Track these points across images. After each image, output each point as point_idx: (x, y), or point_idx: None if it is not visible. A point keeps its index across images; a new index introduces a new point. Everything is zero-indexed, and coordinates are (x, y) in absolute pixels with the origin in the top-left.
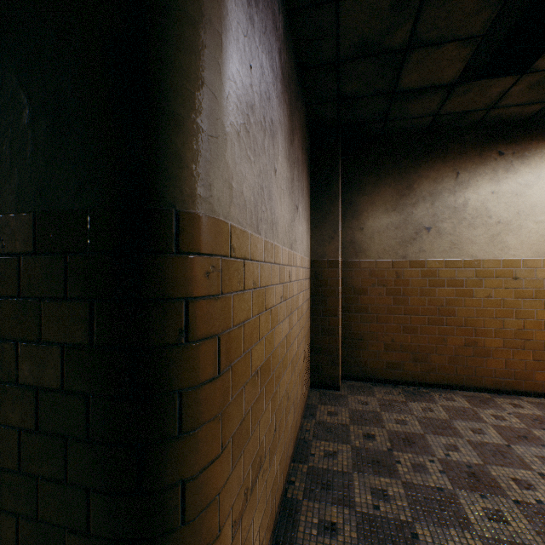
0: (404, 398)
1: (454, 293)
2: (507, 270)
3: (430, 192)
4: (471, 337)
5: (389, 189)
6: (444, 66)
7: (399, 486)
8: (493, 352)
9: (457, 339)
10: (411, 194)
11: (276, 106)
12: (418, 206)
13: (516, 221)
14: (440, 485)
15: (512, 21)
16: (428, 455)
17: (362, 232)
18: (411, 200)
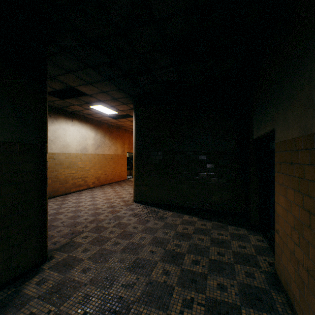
0: None
1: None
2: (52, 156)
3: None
4: None
5: None
6: None
7: None
8: (49, 184)
9: None
10: None
11: None
12: None
13: (55, 140)
14: (51, 218)
15: None
16: None
17: None
18: None
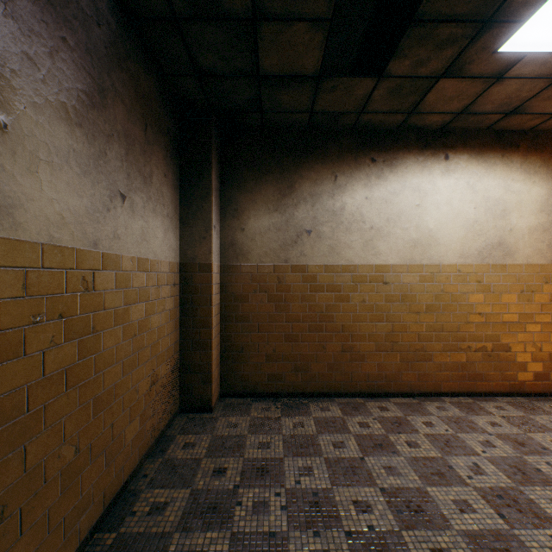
0: (280, 414)
1: (333, 298)
2: (379, 275)
3: (311, 194)
4: (348, 343)
5: (271, 187)
6: (302, 52)
7: (226, 541)
8: (367, 356)
9: (336, 345)
10: (293, 195)
11: (7, 28)
12: (300, 208)
13: (386, 228)
14: (275, 528)
15: (366, 18)
16: (278, 486)
17: (243, 233)
18: (293, 201)
